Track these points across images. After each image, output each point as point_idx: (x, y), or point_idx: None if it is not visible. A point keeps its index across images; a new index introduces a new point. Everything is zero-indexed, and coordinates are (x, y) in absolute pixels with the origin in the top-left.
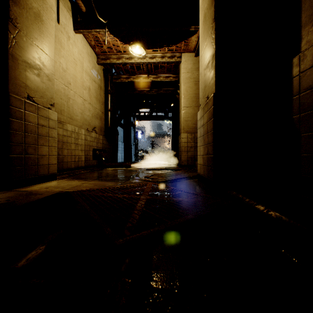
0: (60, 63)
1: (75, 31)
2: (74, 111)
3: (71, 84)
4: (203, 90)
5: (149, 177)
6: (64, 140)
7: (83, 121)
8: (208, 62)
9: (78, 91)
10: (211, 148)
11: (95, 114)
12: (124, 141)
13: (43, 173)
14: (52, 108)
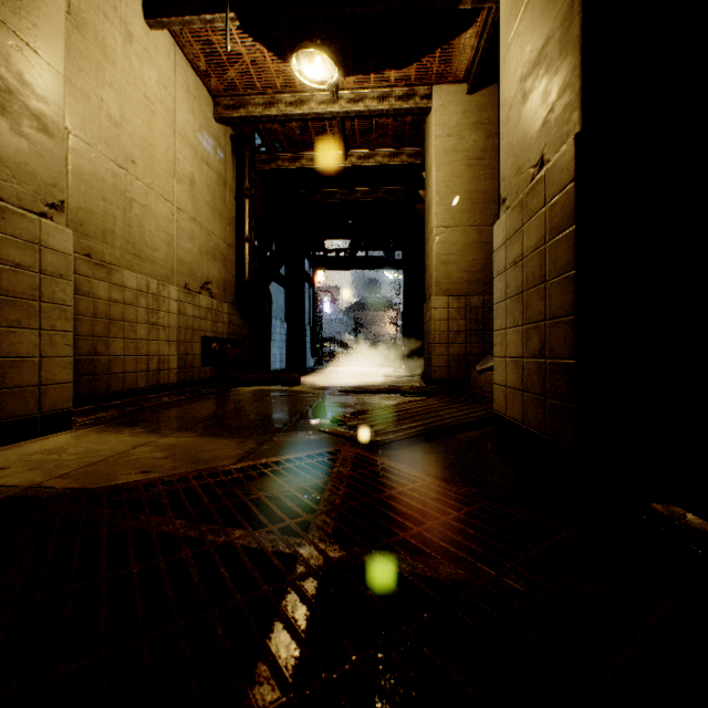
0: (101, 101)
1: (149, 21)
2: (145, 237)
3: (136, 163)
4: (516, 148)
5: (345, 423)
6: (115, 313)
7: (173, 265)
8: (541, 45)
9: (160, 185)
10: (564, 334)
11: (209, 249)
12: (288, 317)
13: (20, 413)
14: (54, 215)
